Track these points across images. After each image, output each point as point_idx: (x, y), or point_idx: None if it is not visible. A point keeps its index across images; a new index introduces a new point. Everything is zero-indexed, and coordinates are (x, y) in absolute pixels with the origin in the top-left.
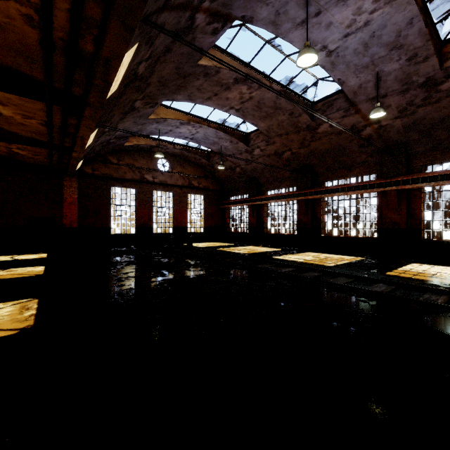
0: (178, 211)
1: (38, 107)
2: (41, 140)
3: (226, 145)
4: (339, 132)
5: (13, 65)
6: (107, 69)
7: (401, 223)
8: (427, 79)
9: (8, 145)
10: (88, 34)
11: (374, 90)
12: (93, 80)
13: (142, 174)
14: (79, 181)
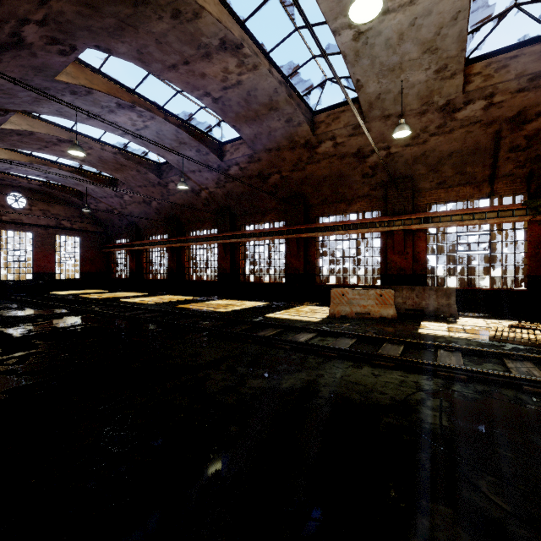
0: (41, 255)
1: None
2: None
3: (93, 188)
4: (185, 191)
5: None
6: None
7: (228, 269)
8: (219, 165)
9: None
10: None
11: (190, 166)
12: None
13: None
14: None
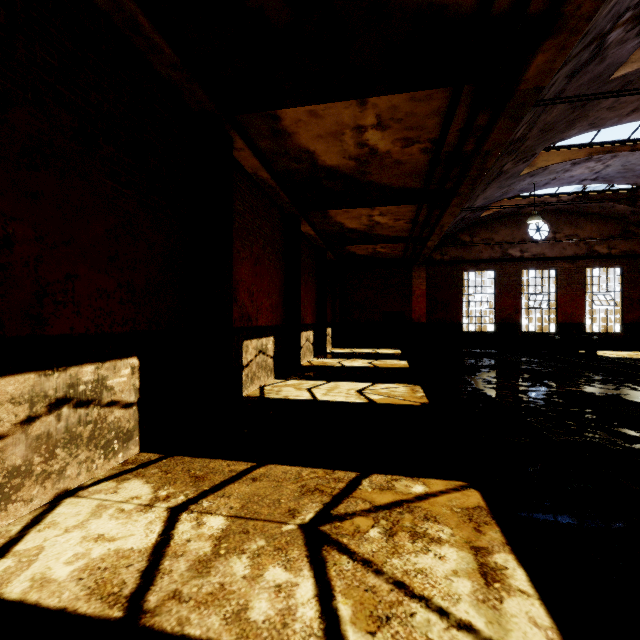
0: (566, 299)
1: (409, 210)
2: (402, 236)
3: None
4: None
5: (401, 185)
6: (485, 159)
7: None
8: None
9: (375, 246)
10: (472, 138)
11: None
12: (468, 173)
13: (504, 250)
14: (427, 270)
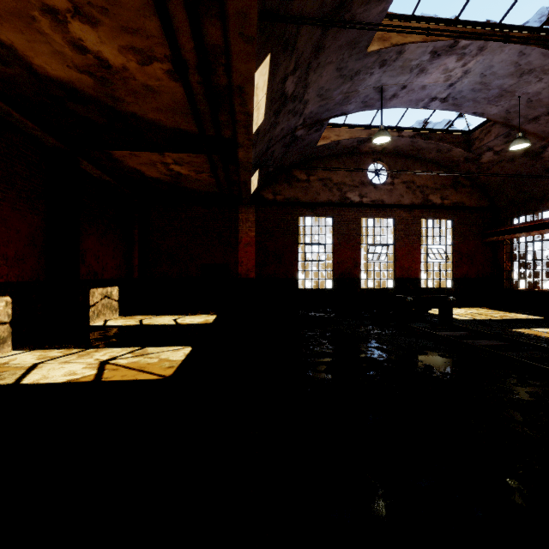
0: (404, 251)
1: None
2: (191, 131)
3: (535, 92)
4: None
5: None
6: None
7: None
8: None
9: (162, 157)
10: None
11: None
12: None
13: (343, 193)
14: (256, 211)
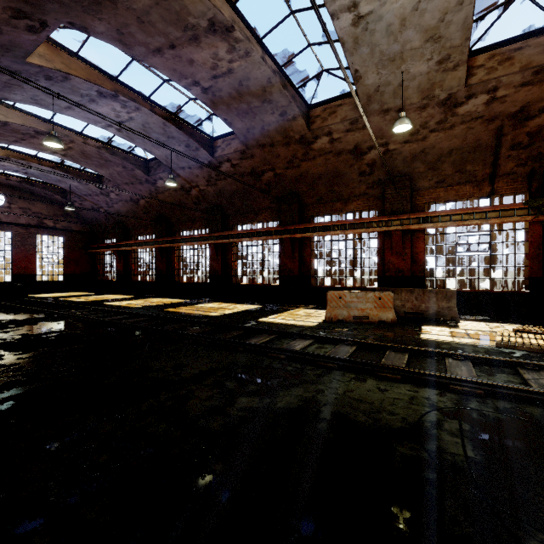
0: (21, 256)
1: None
2: None
3: (76, 185)
4: (175, 189)
5: None
6: None
7: (219, 270)
8: (209, 162)
9: None
10: None
11: (179, 162)
12: None
13: None
14: None
